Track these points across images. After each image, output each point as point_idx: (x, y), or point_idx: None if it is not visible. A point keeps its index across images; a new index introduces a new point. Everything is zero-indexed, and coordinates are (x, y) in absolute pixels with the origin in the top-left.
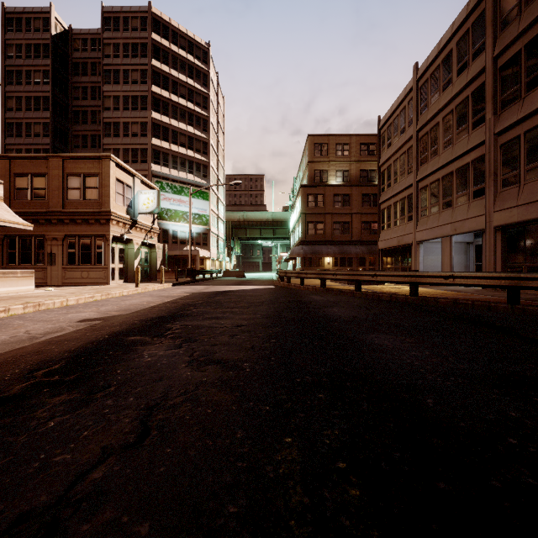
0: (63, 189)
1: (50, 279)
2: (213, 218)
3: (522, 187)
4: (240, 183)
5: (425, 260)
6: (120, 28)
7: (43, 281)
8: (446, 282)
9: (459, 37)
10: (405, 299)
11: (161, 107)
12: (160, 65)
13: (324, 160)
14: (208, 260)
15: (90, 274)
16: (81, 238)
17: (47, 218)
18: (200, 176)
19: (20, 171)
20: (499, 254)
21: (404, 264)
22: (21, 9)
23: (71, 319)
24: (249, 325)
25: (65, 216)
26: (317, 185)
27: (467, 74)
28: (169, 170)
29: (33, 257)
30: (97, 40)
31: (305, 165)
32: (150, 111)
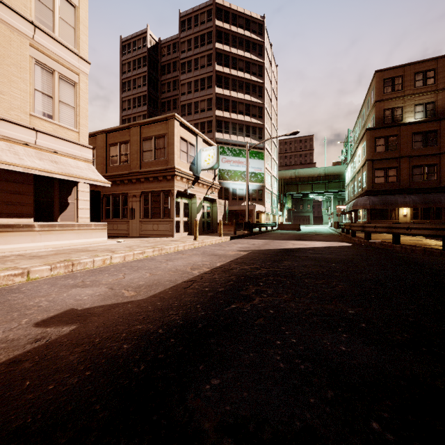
0: (140, 152)
1: (131, 231)
2: (268, 176)
3: None
4: (298, 132)
5: None
6: (192, 25)
7: (126, 232)
8: None
9: None
10: None
11: (223, 82)
12: (222, 47)
13: (397, 96)
14: (263, 214)
15: (159, 227)
16: (152, 194)
17: (129, 178)
18: (256, 139)
19: (113, 141)
20: None
21: None
22: (130, 36)
23: (44, 310)
24: None
25: (141, 175)
26: (388, 125)
27: None
28: (229, 136)
29: (120, 212)
30: (176, 43)
31: (369, 107)
32: (214, 87)
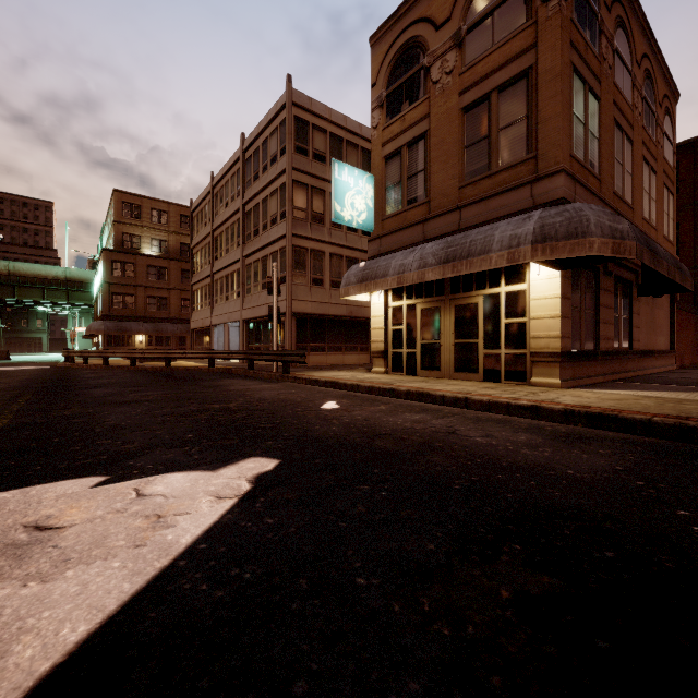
0: None
1: None
2: None
3: (252, 297)
4: (1, 238)
5: (220, 341)
6: None
7: None
8: (183, 357)
9: (232, 174)
10: (162, 369)
11: None
12: None
13: (135, 224)
14: None
15: None
16: None
17: None
18: None
19: None
20: (245, 338)
21: (207, 344)
22: None
23: None
24: (8, 382)
25: None
26: (126, 251)
27: (235, 205)
28: None
29: None
30: None
31: (112, 222)
32: None
